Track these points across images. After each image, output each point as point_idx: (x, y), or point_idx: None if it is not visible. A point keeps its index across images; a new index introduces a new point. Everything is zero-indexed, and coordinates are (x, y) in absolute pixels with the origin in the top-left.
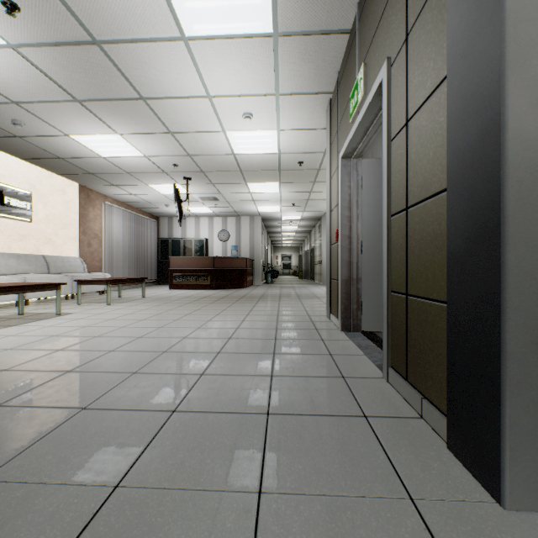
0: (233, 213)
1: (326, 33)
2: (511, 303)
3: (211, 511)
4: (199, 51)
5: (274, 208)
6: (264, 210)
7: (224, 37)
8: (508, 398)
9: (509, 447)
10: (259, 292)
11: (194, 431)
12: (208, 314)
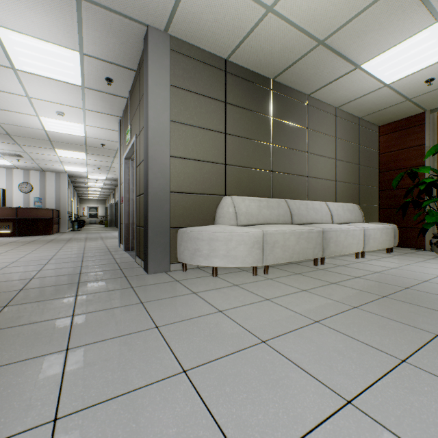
0: (37, 168)
1: (114, 95)
2: (150, 225)
3: (63, 286)
4: (25, 77)
5: (81, 169)
6: (71, 169)
7: (46, 77)
8: (149, 247)
9: (150, 259)
10: (67, 237)
11: (47, 280)
12: (24, 251)
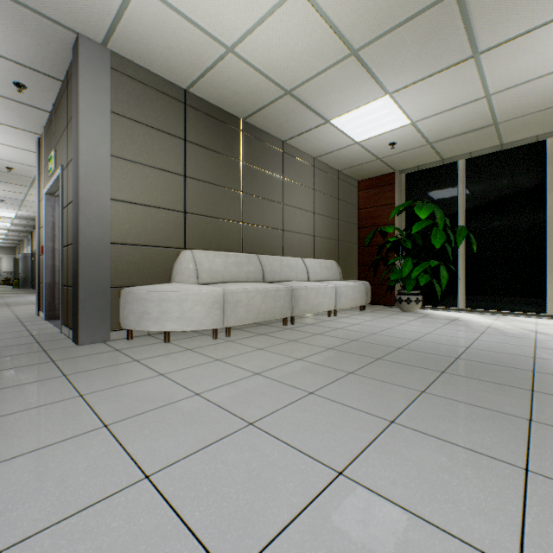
0: None
1: (29, 105)
2: (82, 284)
3: None
4: None
5: None
6: None
7: None
8: (81, 312)
9: (81, 327)
10: None
11: None
12: None
